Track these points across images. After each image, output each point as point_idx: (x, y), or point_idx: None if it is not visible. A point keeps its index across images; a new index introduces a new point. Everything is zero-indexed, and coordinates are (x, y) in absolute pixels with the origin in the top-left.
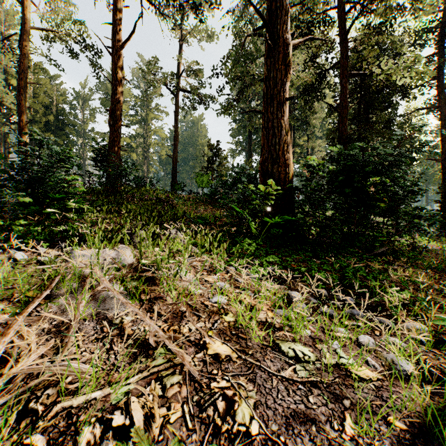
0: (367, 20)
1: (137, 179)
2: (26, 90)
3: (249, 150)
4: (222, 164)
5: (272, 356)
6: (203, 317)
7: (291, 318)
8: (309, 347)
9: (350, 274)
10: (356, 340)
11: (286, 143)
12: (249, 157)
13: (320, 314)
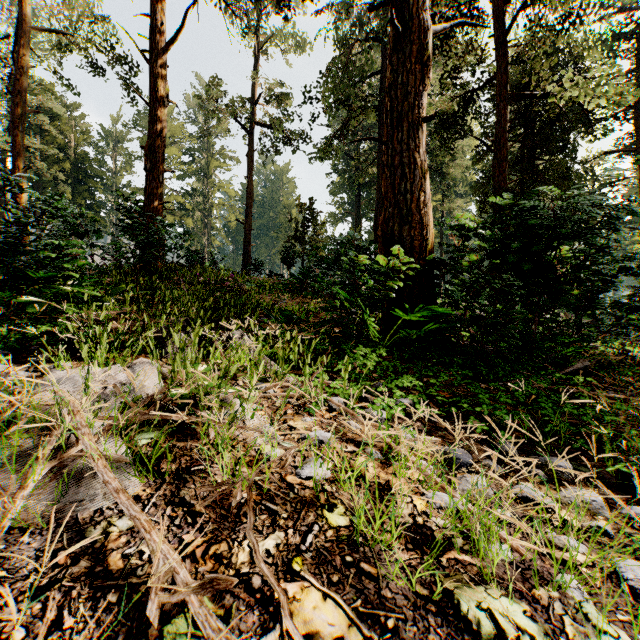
0: (538, 13)
1: (191, 254)
2: (24, 122)
3: (358, 214)
4: (318, 232)
5: (442, 633)
6: (282, 516)
7: (463, 513)
8: (519, 599)
9: (549, 412)
10: (611, 571)
11: (422, 190)
12: (358, 224)
13: (517, 501)
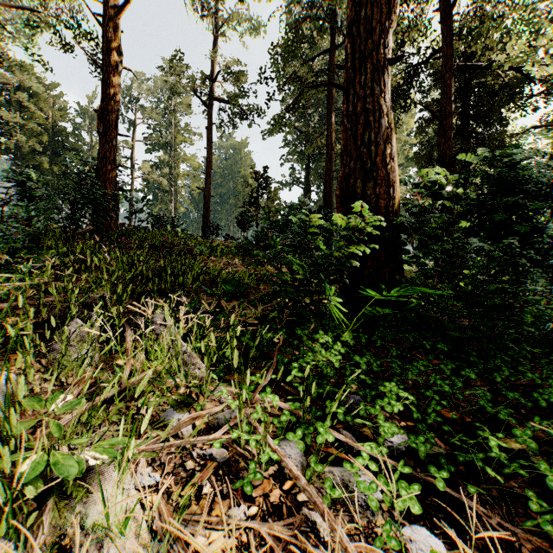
0: None
1: (152, 219)
2: None
3: (307, 183)
4: (271, 198)
5: None
6: None
7: None
8: None
9: None
10: None
11: (388, 141)
12: (307, 192)
13: None
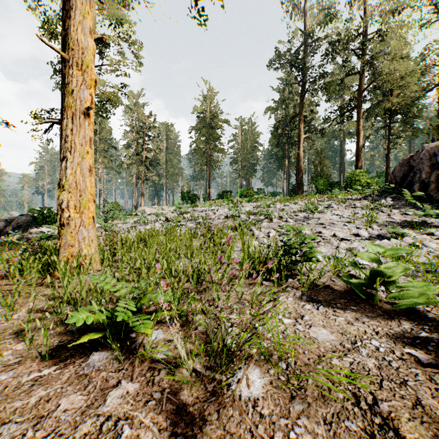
0: None
1: None
2: (342, 154)
3: None
4: None
5: None
6: None
7: None
8: None
9: None
10: None
11: None
12: None
13: None
